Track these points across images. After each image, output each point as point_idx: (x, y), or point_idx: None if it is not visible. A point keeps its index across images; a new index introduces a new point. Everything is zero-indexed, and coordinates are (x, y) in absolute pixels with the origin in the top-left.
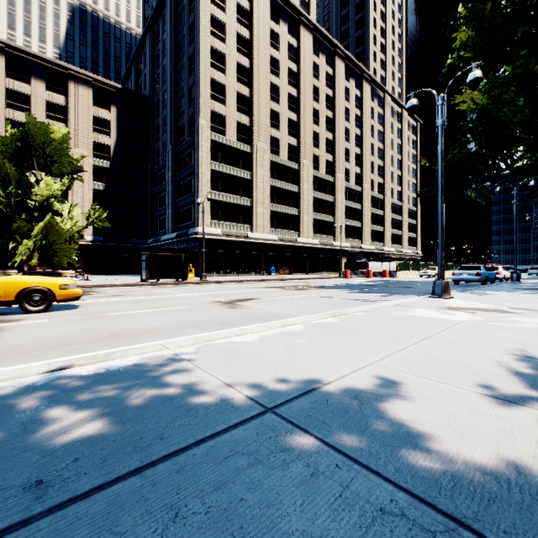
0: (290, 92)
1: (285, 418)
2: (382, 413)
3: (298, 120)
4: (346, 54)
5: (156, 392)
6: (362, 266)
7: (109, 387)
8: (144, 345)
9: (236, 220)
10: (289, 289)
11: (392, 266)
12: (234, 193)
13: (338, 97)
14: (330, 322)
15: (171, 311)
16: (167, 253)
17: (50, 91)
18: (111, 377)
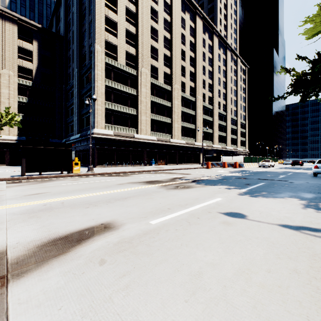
0: (165, 35)
1: None
2: None
3: (171, 56)
4: (203, 14)
5: None
6: (217, 159)
7: None
8: None
9: (125, 125)
10: (168, 187)
11: (240, 159)
12: (123, 104)
13: (198, 44)
14: None
15: None
16: (51, 147)
17: None
18: None
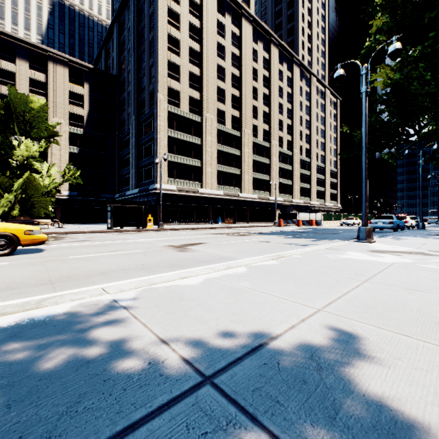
0: (233, 72)
1: (226, 394)
2: (349, 383)
3: (240, 96)
4: (280, 42)
5: (74, 352)
6: (293, 217)
7: (21, 345)
8: (90, 287)
9: (189, 178)
10: (233, 235)
11: (317, 217)
12: (187, 156)
13: (273, 78)
14: (271, 264)
15: (126, 254)
16: (130, 205)
17: (33, 69)
18: (31, 329)
